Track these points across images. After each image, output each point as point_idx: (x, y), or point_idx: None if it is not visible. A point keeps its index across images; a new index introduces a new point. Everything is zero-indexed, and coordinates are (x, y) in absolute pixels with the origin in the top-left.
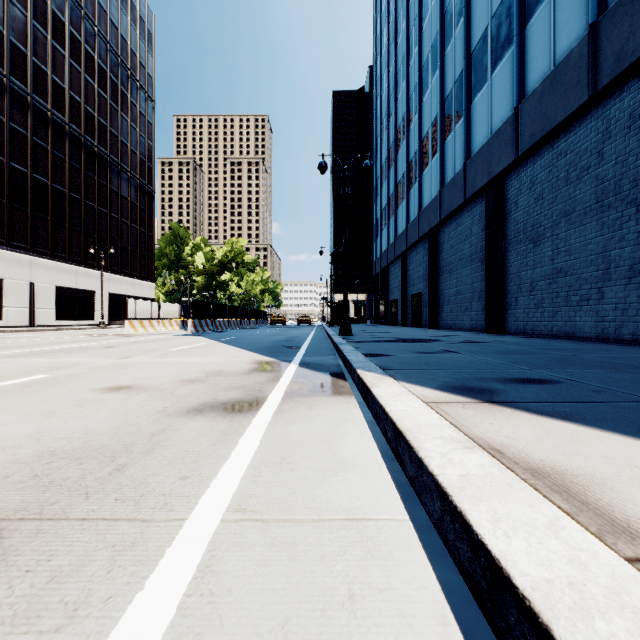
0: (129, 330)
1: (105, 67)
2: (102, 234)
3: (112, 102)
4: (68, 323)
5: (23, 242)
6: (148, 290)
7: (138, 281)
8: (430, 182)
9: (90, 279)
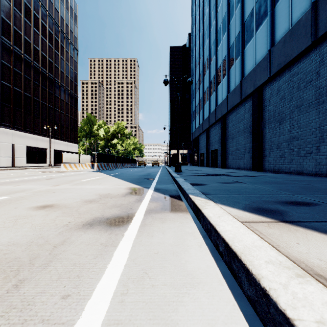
0: (63, 169)
1: (52, 32)
2: (50, 119)
3: (56, 50)
4: (32, 165)
5: (8, 123)
6: (74, 148)
7: (69, 143)
8: (222, 91)
9: (44, 142)
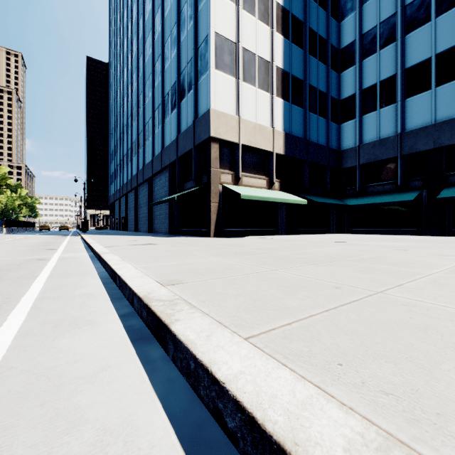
0: None
1: None
2: None
3: None
4: None
5: None
6: None
7: None
8: (126, 175)
9: None
